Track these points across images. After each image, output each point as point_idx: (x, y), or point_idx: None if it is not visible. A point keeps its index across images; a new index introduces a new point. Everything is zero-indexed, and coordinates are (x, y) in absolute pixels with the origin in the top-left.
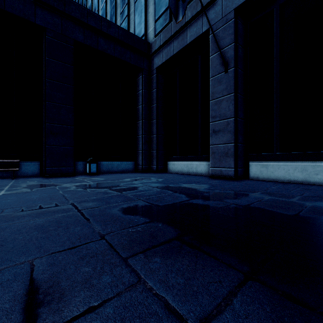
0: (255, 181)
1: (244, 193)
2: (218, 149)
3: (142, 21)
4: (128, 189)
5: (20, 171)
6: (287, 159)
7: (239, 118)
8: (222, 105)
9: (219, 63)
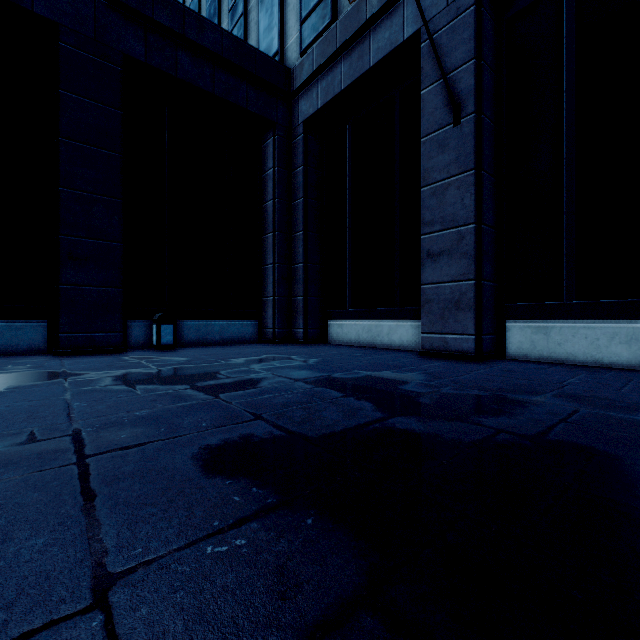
0: (523, 364)
1: (513, 395)
2: (439, 292)
3: (274, 24)
4: (235, 385)
5: (0, 341)
6: (594, 316)
7: (485, 225)
8: (447, 196)
9: (440, 105)
